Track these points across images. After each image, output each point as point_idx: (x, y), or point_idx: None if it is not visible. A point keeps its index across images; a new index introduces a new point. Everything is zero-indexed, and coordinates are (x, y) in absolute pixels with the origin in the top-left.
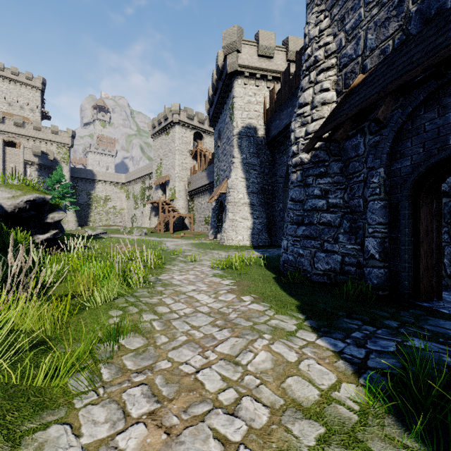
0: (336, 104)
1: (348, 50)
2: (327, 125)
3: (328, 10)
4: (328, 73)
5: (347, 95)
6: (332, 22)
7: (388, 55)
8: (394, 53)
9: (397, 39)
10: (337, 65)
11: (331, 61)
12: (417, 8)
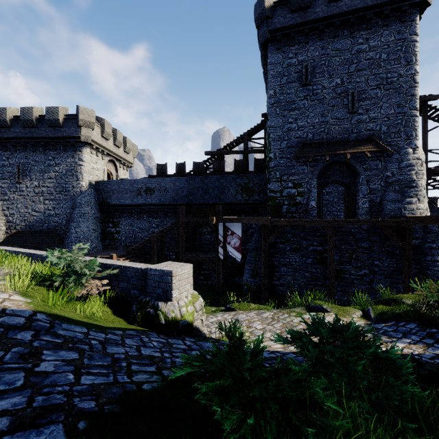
0: (6, 232)
1: (11, 219)
2: (4, 242)
3: (2, 199)
4: (2, 221)
5: (11, 235)
6: (4, 205)
7: (22, 229)
8: (24, 232)
9: (24, 227)
10: (6, 220)
11: (4, 218)
12: (29, 224)
